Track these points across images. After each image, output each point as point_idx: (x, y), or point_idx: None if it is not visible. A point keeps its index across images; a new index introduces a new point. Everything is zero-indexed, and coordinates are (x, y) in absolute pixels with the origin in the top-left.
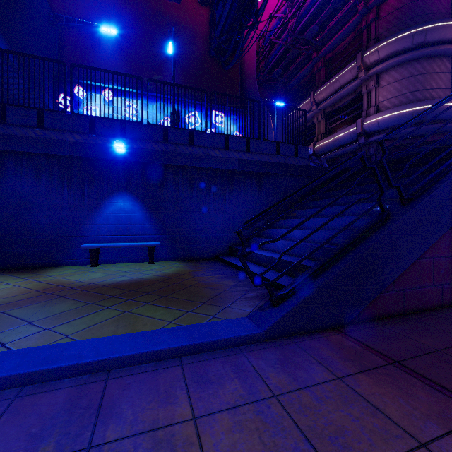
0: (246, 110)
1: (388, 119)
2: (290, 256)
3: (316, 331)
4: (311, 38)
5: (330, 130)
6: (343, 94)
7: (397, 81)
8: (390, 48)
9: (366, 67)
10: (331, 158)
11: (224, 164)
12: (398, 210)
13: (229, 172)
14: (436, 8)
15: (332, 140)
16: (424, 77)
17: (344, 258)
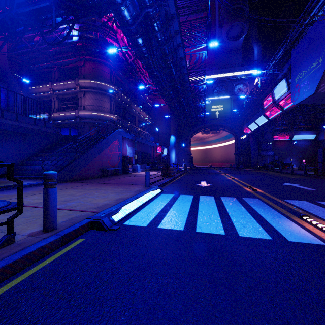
0: (2, 82)
1: (89, 115)
2: (48, 171)
3: (61, 182)
4: (50, 54)
5: (62, 108)
6: (69, 93)
7: (92, 99)
8: (90, 84)
9: (80, 86)
10: (62, 124)
11: (2, 126)
12: (81, 156)
13: (5, 131)
14: (106, 76)
15: (63, 115)
16: (102, 102)
17: (67, 166)
